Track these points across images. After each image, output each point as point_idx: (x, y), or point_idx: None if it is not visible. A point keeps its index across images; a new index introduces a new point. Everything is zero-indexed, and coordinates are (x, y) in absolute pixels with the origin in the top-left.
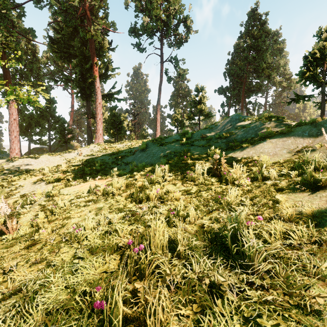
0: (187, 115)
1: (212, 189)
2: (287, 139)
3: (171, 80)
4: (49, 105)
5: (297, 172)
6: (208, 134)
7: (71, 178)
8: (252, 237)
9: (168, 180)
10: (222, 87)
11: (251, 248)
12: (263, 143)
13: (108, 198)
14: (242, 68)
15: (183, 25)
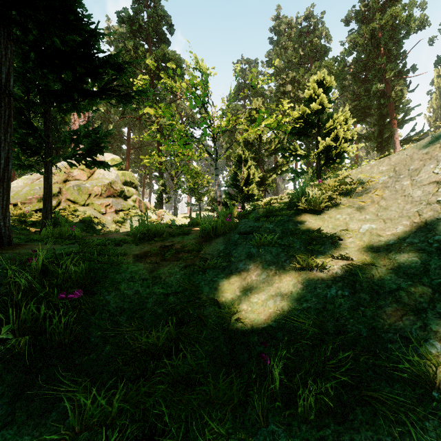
0: None
1: None
2: None
3: None
4: None
5: None
6: None
7: None
8: None
9: None
10: None
11: None
12: None
13: None
14: None
15: None
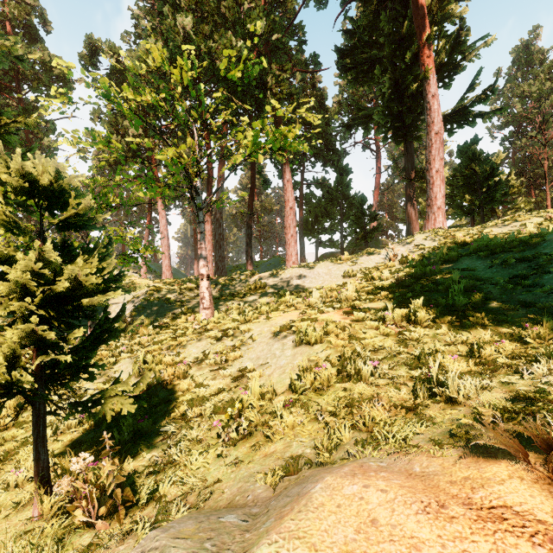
0: None
1: None
2: None
3: None
4: (341, 179)
5: None
6: None
7: (362, 335)
8: None
9: None
10: None
11: None
12: None
13: None
14: None
15: None
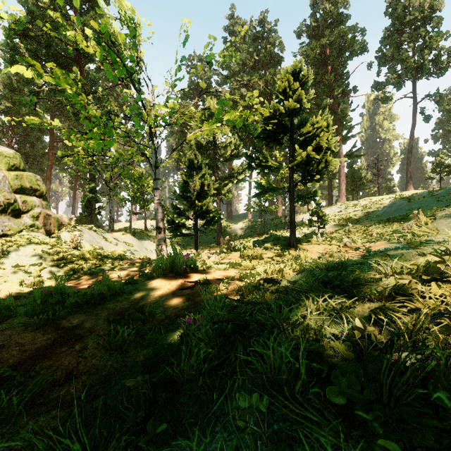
0: None
1: None
2: None
3: (429, 119)
4: None
5: None
6: None
7: (343, 224)
8: None
9: (407, 219)
10: None
11: None
12: None
13: (380, 224)
14: None
15: (448, 53)
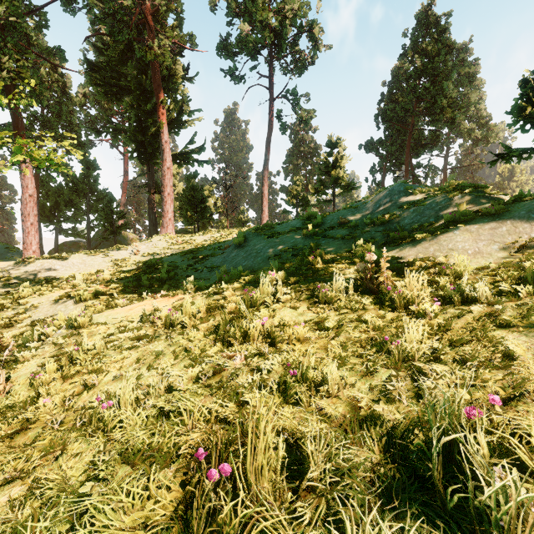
0: (314, 187)
1: (368, 320)
2: (499, 225)
3: (287, 129)
4: (88, 172)
5: (532, 287)
6: (351, 218)
7: (117, 293)
8: (483, 450)
9: (284, 300)
10: (371, 139)
11: (499, 495)
12: (453, 232)
13: (174, 333)
14: (407, 107)
15: (307, 37)
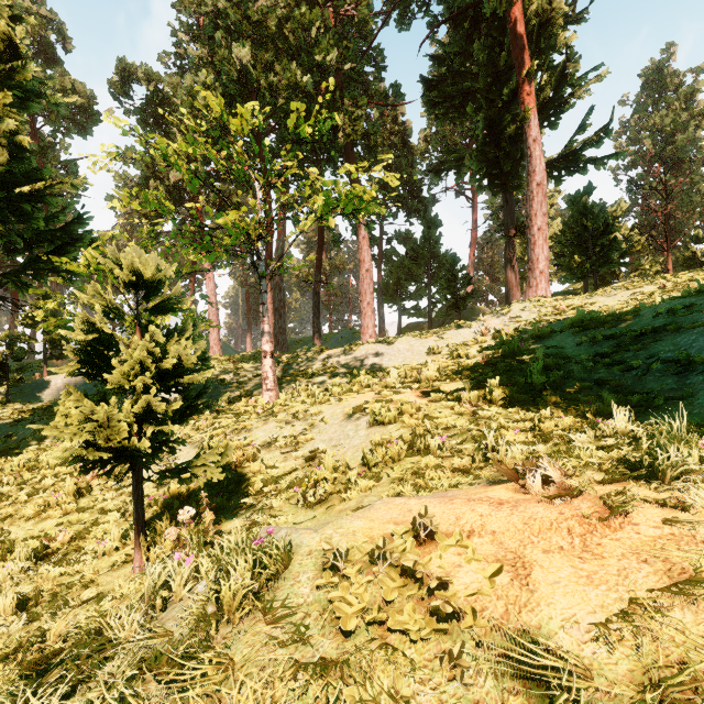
0: None
1: None
2: None
3: None
4: (428, 233)
5: None
6: None
7: (437, 414)
8: None
9: None
10: None
11: None
12: None
13: None
14: None
15: None
